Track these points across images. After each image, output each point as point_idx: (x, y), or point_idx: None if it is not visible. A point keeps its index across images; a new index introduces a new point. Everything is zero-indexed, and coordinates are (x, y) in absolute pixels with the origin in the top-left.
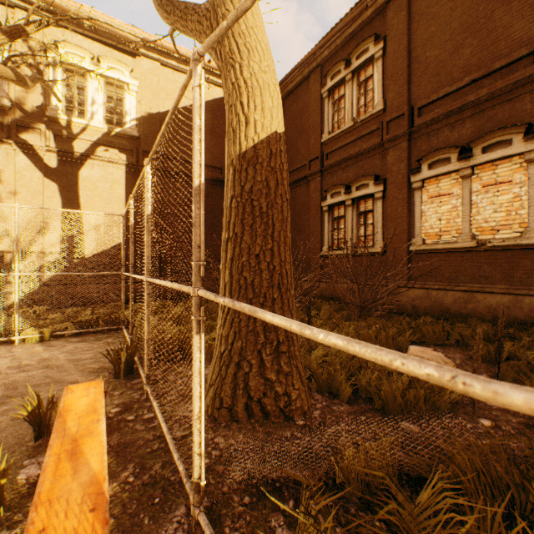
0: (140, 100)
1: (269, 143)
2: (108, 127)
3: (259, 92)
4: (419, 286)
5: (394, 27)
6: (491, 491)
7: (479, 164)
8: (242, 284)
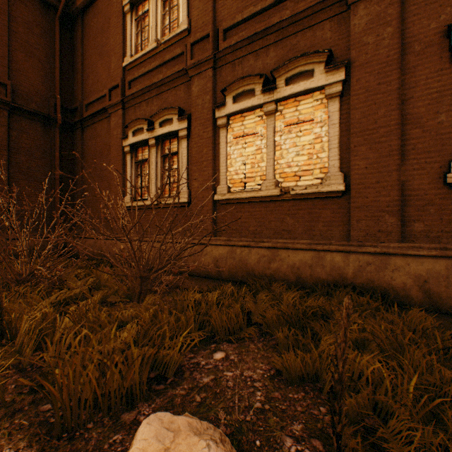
0: None
1: None
2: None
3: None
4: (224, 243)
5: None
6: None
7: (283, 99)
8: None
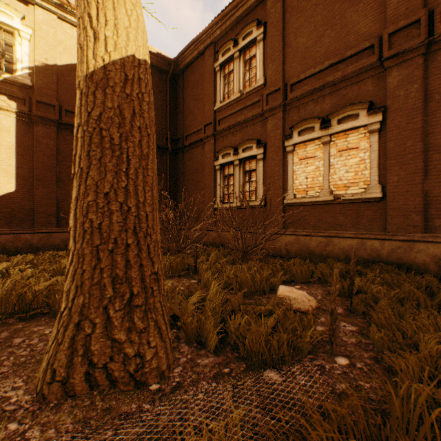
0: (34, 49)
1: (125, 67)
2: None
3: (111, 5)
4: (291, 233)
5: (272, 15)
6: None
7: (335, 133)
8: (87, 227)
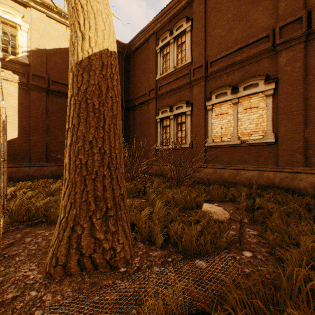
0: (30, 38)
1: (102, 57)
2: (3, 54)
3: (93, 16)
4: (210, 167)
5: (197, 13)
6: (253, 314)
7: (242, 97)
8: (78, 164)
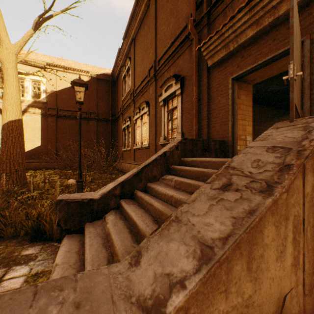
0: (48, 87)
1: (8, 124)
2: (33, 99)
3: (6, 111)
4: (133, 163)
5: (132, 55)
6: None
7: (142, 115)
8: (0, 159)
